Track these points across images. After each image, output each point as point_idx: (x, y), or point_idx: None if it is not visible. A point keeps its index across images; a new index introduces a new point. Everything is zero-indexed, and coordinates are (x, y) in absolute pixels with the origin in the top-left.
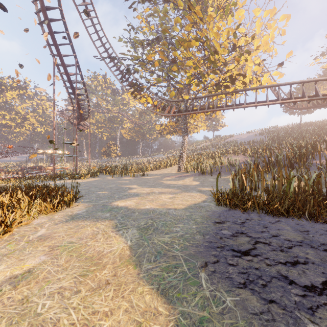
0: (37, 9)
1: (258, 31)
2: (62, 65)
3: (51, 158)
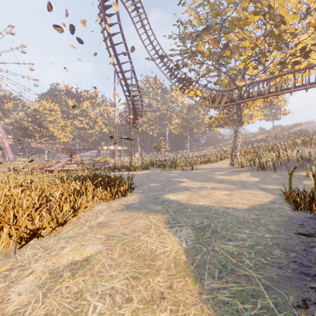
0: (102, 29)
1: None
2: (121, 72)
3: (113, 153)
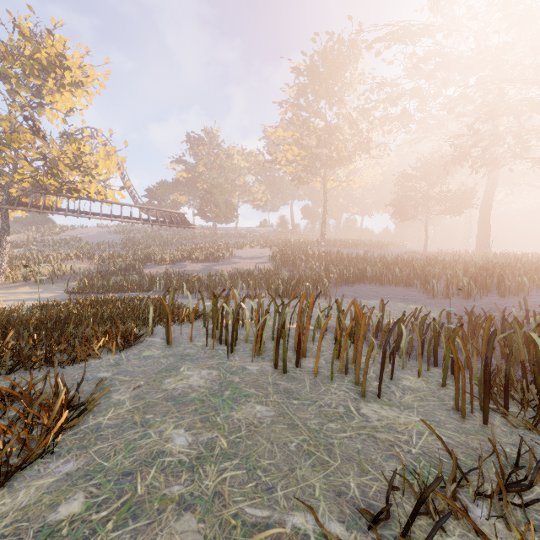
0: None
1: (103, 156)
2: None
3: None
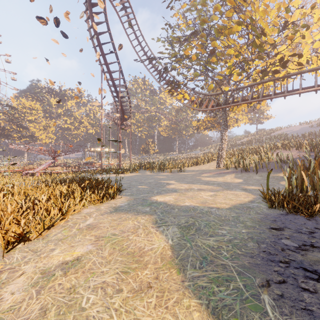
0: (88, 26)
1: None
2: (108, 72)
3: (100, 155)
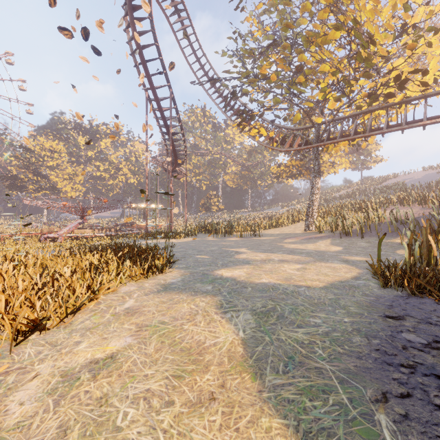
0: (128, 38)
1: None
2: (155, 100)
3: (144, 213)
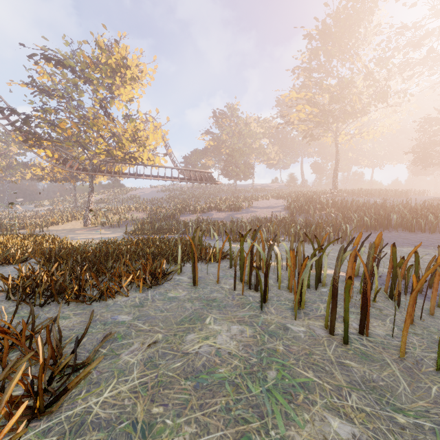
0: None
1: (152, 131)
2: None
3: None
